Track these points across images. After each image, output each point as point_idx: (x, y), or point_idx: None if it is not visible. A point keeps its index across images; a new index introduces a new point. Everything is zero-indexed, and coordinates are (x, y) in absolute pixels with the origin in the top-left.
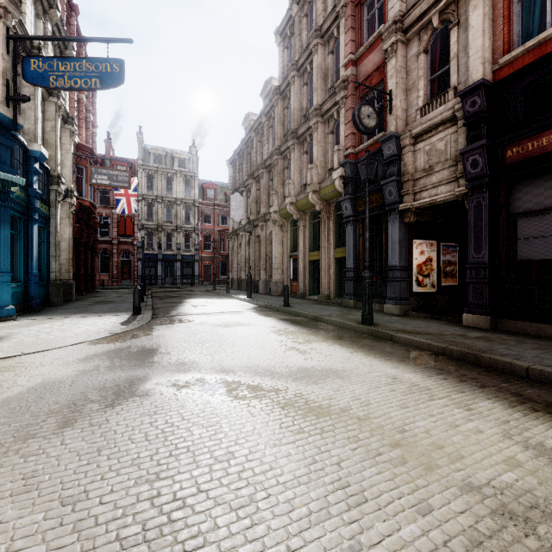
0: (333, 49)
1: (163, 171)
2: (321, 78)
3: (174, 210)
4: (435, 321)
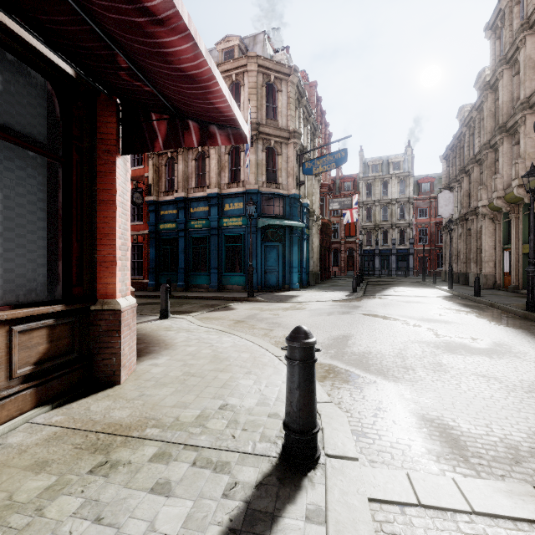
0: None
1: (379, 178)
2: (530, 68)
3: (389, 210)
4: None
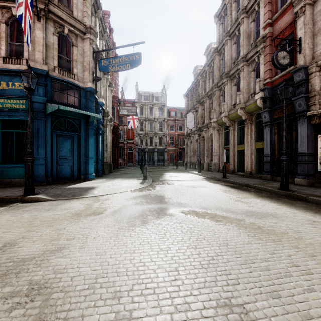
0: (254, 18)
1: (148, 104)
2: (246, 37)
3: (154, 125)
4: None
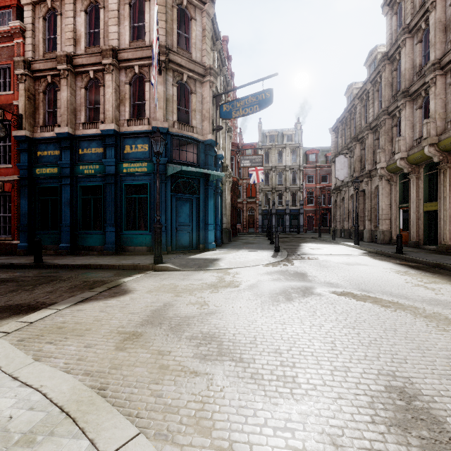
0: None
1: (276, 147)
2: (440, 31)
3: (284, 175)
4: None
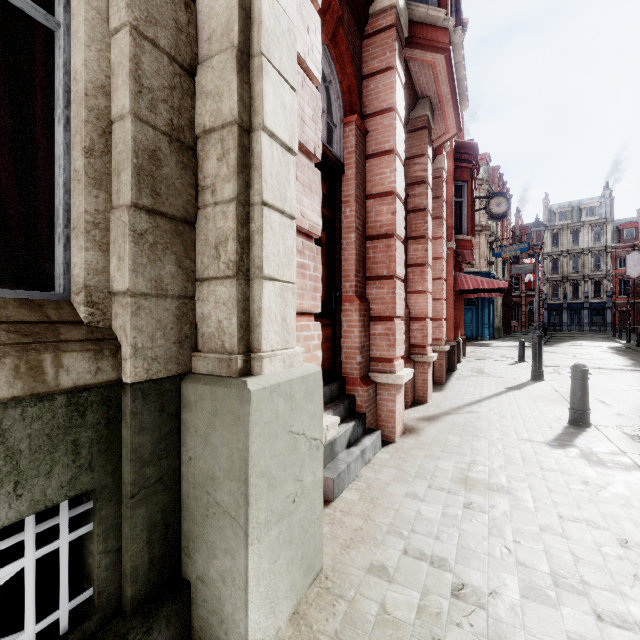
0: None
1: (568, 226)
2: None
3: (581, 261)
4: None
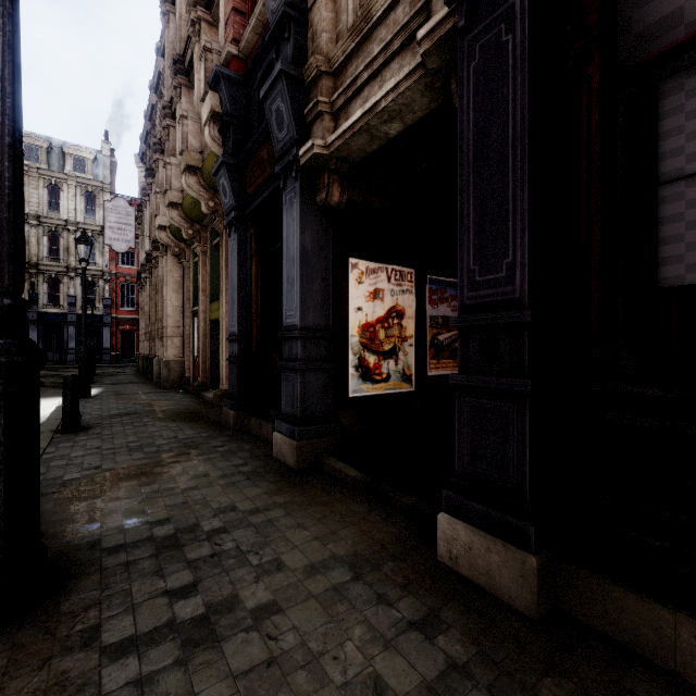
0: None
1: (40, 173)
2: None
3: (64, 241)
4: (363, 517)
